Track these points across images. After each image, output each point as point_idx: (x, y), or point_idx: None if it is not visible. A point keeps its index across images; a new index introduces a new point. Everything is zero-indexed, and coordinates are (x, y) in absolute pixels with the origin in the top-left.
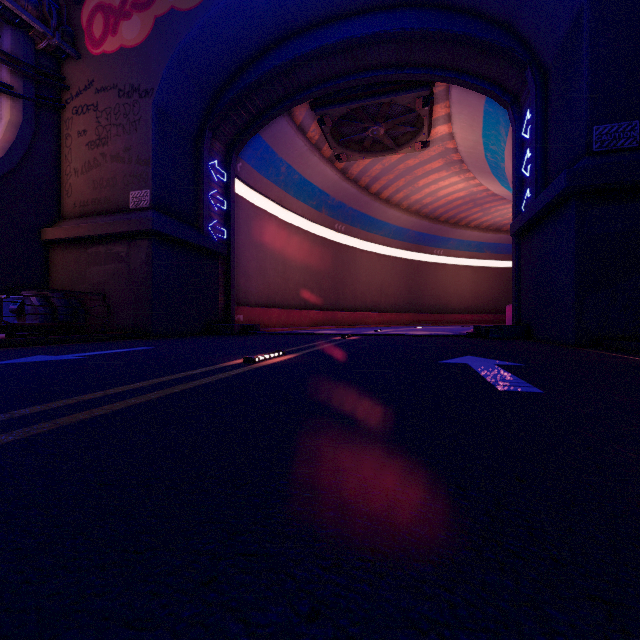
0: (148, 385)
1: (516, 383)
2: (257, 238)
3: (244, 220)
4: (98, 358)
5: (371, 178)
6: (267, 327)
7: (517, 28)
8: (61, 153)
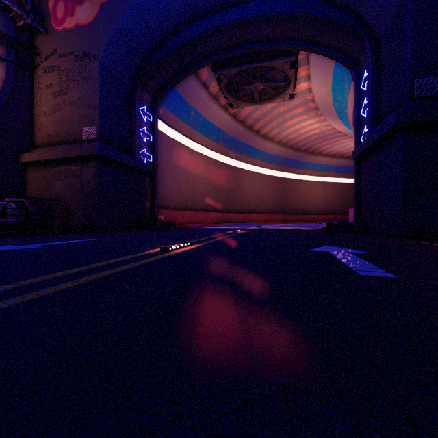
0: (80, 271)
1: (372, 269)
2: (174, 161)
3: (165, 149)
4: (52, 247)
5: (253, 120)
6: (181, 224)
7: (358, 11)
8: (34, 100)
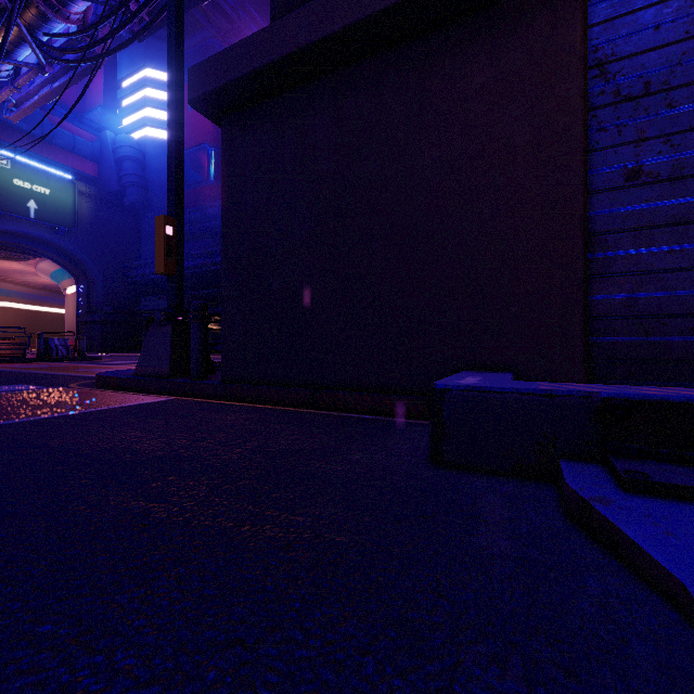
0: None
1: None
2: None
3: None
4: None
5: None
6: None
7: (83, 267)
8: None
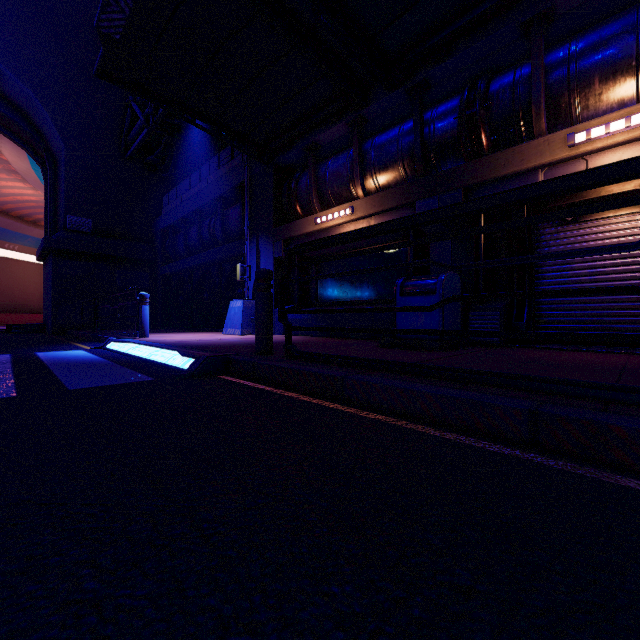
0: None
1: None
2: None
3: None
4: None
5: None
6: None
7: (34, 124)
8: None
